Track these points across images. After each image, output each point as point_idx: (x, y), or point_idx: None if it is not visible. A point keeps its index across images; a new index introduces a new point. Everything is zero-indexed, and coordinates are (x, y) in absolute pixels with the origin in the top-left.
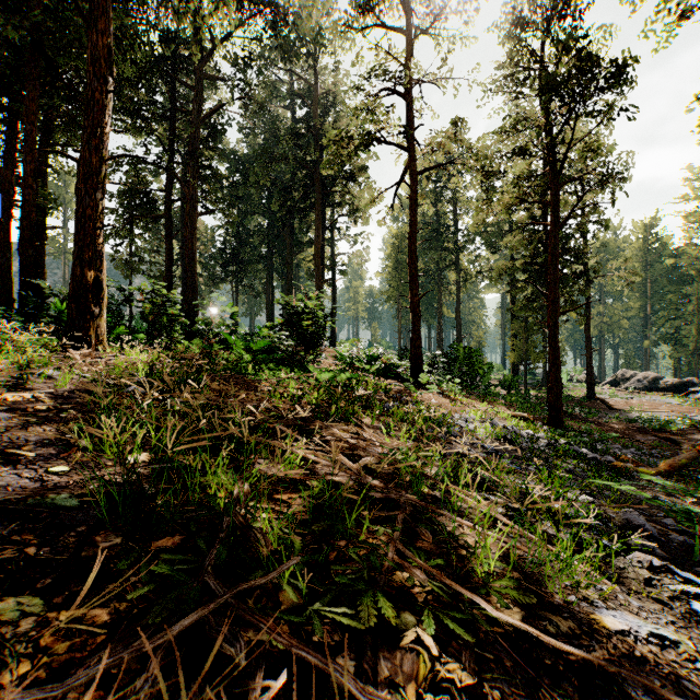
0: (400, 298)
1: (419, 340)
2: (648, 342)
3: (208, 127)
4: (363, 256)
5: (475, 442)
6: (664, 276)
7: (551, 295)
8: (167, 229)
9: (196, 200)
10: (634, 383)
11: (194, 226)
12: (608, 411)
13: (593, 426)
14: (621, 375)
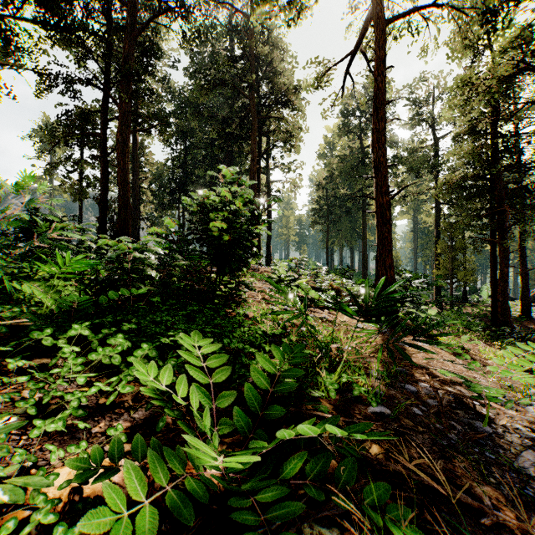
0: (328, 222)
1: (390, 258)
2: None
3: (144, 48)
4: (296, 183)
5: None
6: None
7: None
8: (102, 148)
9: (128, 117)
10: None
11: (126, 143)
12: None
13: None
14: None
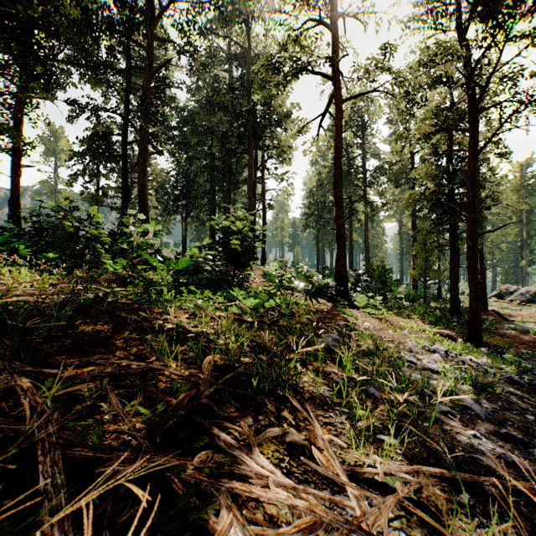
0: (318, 226)
1: (344, 260)
2: (524, 262)
3: (158, 81)
4: (288, 191)
5: (459, 404)
6: None
7: (470, 217)
8: (123, 166)
9: (147, 141)
10: (517, 296)
11: (145, 164)
12: (503, 322)
13: (497, 337)
14: (505, 289)
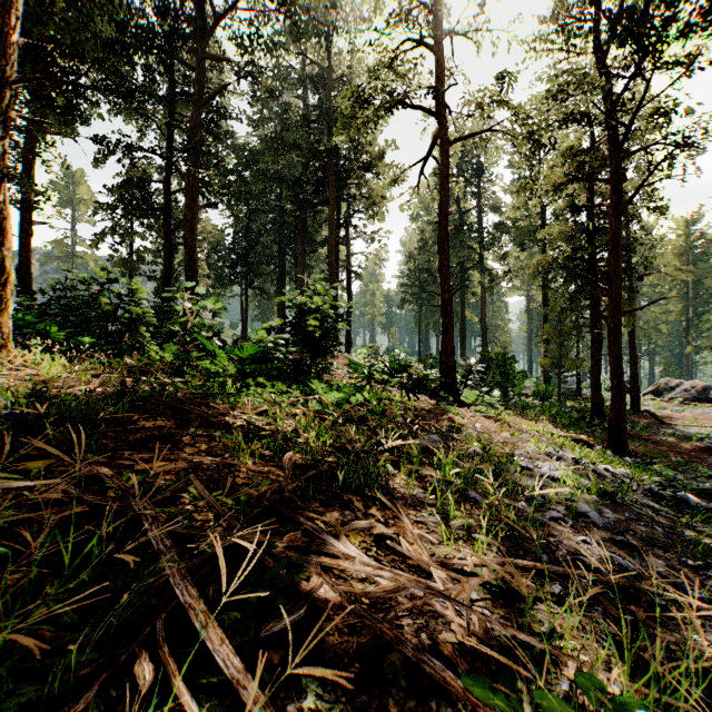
0: (421, 300)
1: (451, 346)
2: (689, 348)
3: (211, 112)
4: (381, 255)
5: (575, 512)
6: (708, 276)
7: (612, 291)
8: (166, 223)
9: (196, 191)
10: (680, 393)
11: (194, 220)
12: (660, 426)
13: (650, 445)
14: (664, 384)
